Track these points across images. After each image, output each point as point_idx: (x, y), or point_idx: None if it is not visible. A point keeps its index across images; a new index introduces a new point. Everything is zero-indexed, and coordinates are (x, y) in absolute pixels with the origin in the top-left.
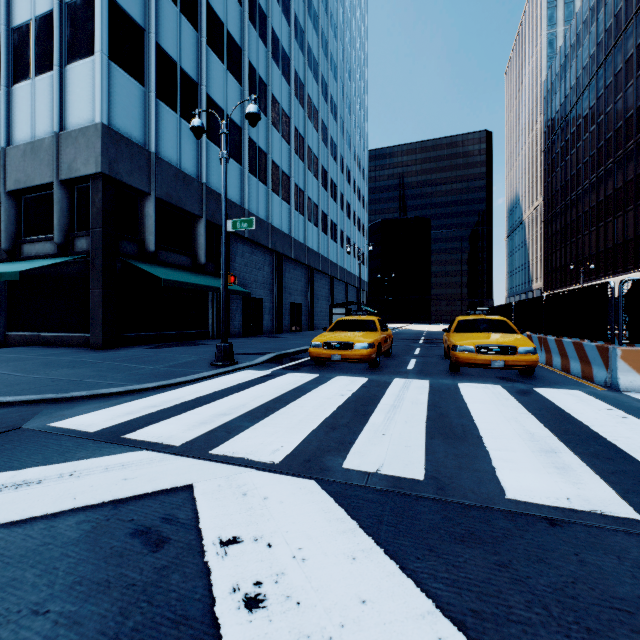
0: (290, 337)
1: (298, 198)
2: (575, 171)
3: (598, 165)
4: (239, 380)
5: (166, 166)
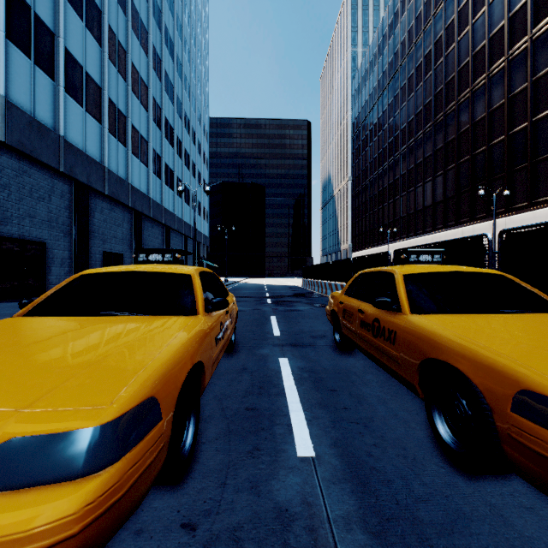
0: None
1: (117, 121)
2: (377, 155)
3: (395, 150)
4: None
5: None
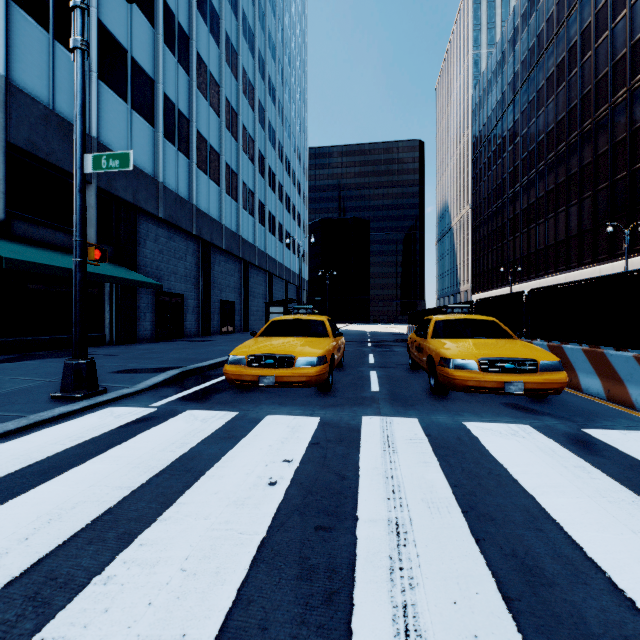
0: (217, 341)
1: (230, 181)
2: (501, 180)
3: (522, 175)
4: (70, 439)
5: (27, 101)
